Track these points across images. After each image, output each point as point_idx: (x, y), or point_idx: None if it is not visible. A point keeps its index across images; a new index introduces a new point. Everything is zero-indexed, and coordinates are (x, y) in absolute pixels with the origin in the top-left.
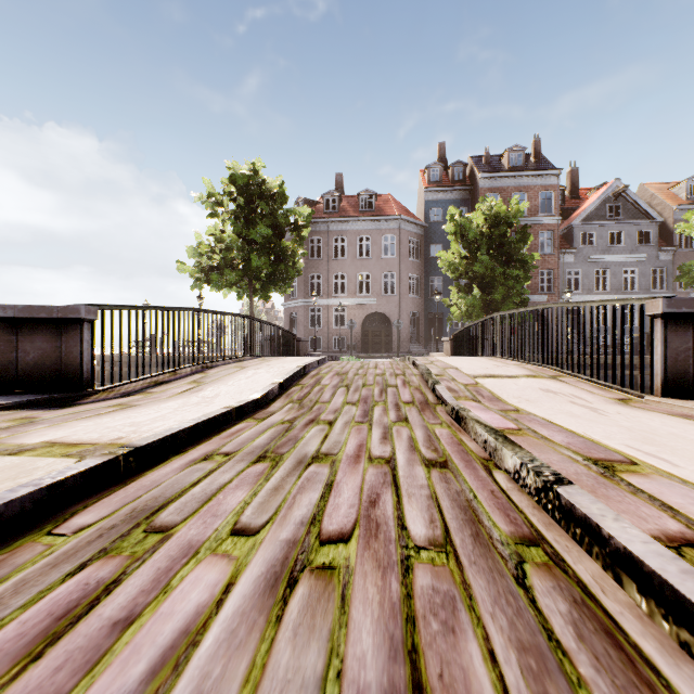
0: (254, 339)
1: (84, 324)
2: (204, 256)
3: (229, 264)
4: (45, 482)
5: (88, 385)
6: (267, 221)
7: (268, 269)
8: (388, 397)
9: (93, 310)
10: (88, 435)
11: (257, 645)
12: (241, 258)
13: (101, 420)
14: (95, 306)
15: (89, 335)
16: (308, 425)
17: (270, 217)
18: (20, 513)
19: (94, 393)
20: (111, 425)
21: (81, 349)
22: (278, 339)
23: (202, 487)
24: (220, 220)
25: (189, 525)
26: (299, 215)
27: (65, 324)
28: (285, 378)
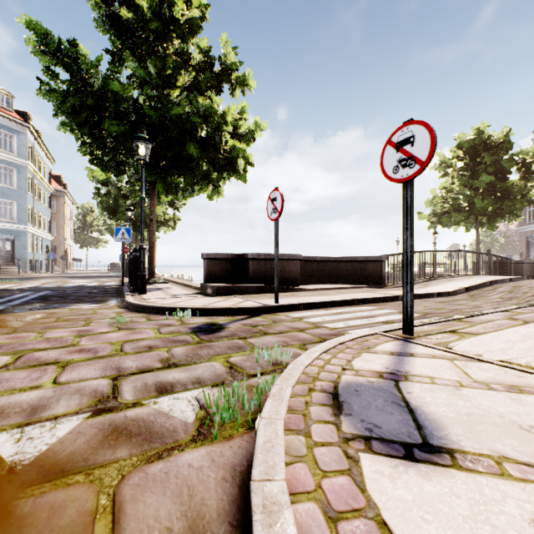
0: (479, 262)
1: (382, 262)
2: (437, 204)
3: (456, 208)
4: (389, 296)
5: (383, 283)
6: (490, 169)
7: (491, 207)
8: (530, 298)
9: (385, 257)
10: (391, 293)
11: (423, 310)
12: (466, 202)
13: (392, 291)
14: (386, 255)
15: (384, 266)
16: (465, 300)
17: (494, 164)
18: (387, 299)
19: (386, 286)
20: (396, 292)
21: (382, 271)
22: (490, 264)
23: (419, 303)
24: (449, 177)
25: (416, 305)
26: (526, 154)
27: (376, 262)
28: (470, 286)
